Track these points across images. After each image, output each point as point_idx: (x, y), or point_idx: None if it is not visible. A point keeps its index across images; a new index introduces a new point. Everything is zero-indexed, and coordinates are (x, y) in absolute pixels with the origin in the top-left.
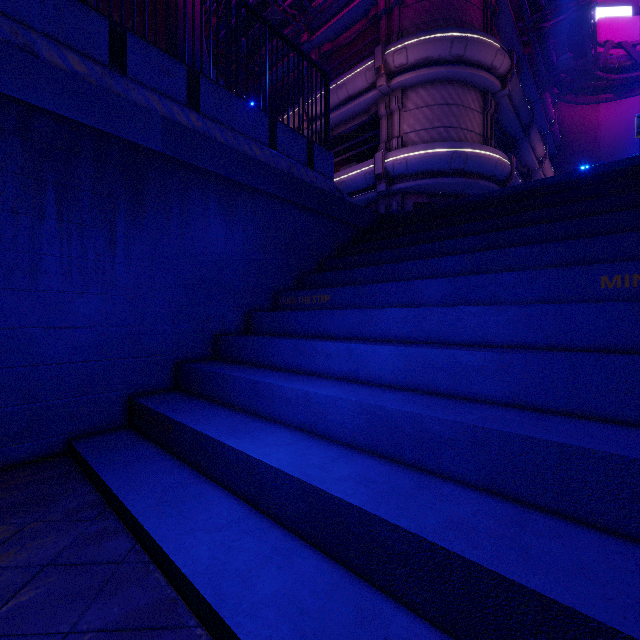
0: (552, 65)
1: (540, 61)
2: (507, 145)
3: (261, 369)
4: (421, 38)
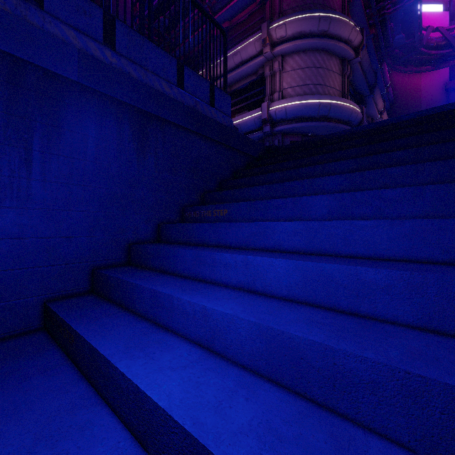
0: (389, 43)
1: (381, 39)
2: (357, 100)
3: (165, 276)
4: (296, 17)
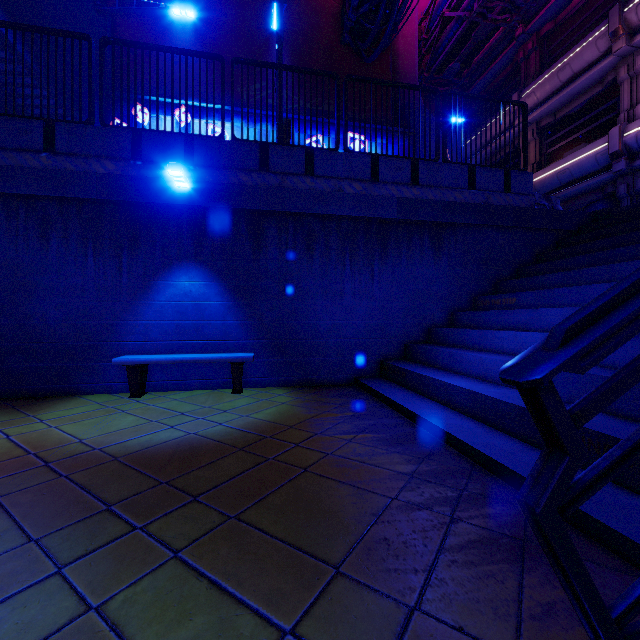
0: None
1: None
2: None
3: (457, 348)
4: None
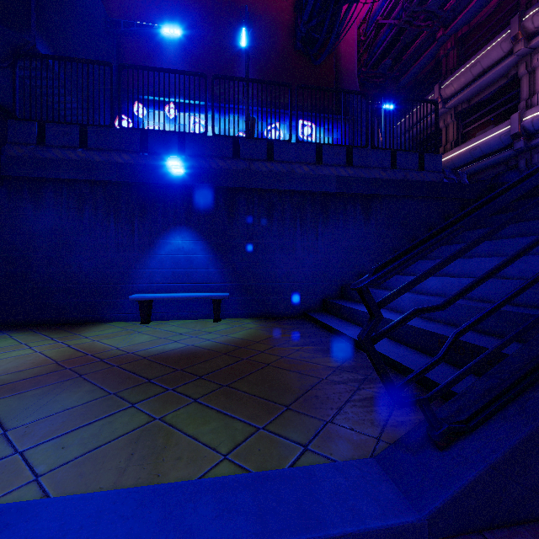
0: None
1: None
2: None
3: (380, 289)
4: None
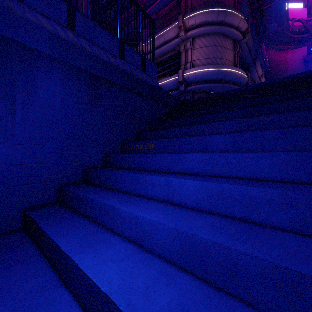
0: (266, 29)
1: (261, 27)
2: (244, 68)
3: (110, 191)
4: (202, 11)
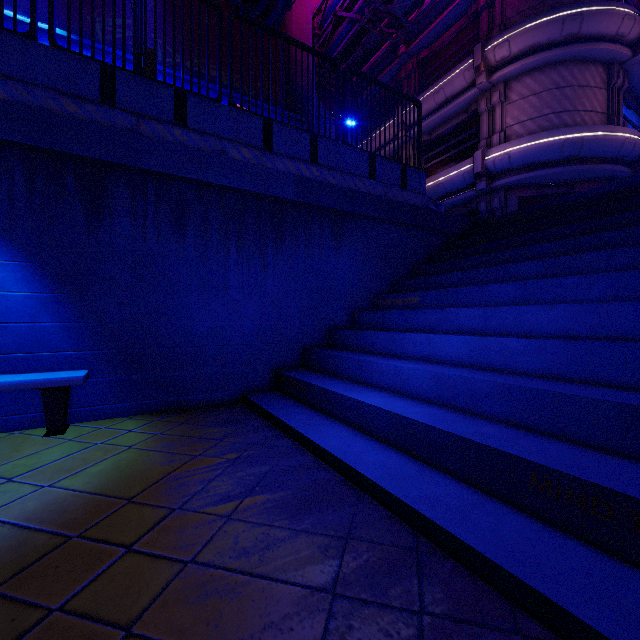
0: None
1: None
2: None
3: (363, 353)
4: (526, 26)
